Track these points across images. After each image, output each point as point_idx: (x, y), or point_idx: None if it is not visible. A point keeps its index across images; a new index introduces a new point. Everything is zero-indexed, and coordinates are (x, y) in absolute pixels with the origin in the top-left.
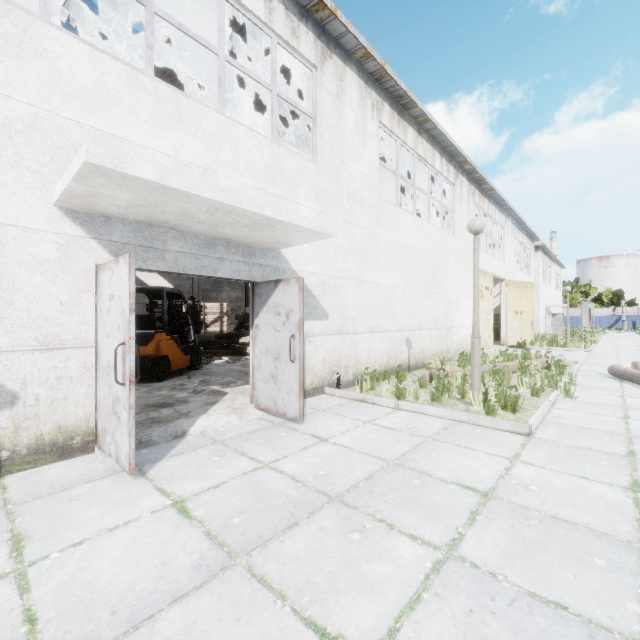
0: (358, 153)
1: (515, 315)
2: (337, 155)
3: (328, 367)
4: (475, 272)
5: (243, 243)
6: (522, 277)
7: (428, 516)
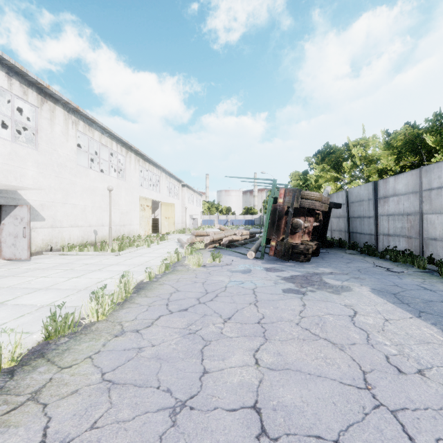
0: (64, 145)
1: (166, 219)
2: (51, 146)
3: (45, 242)
4: (110, 204)
5: None
6: (173, 200)
7: (68, 267)
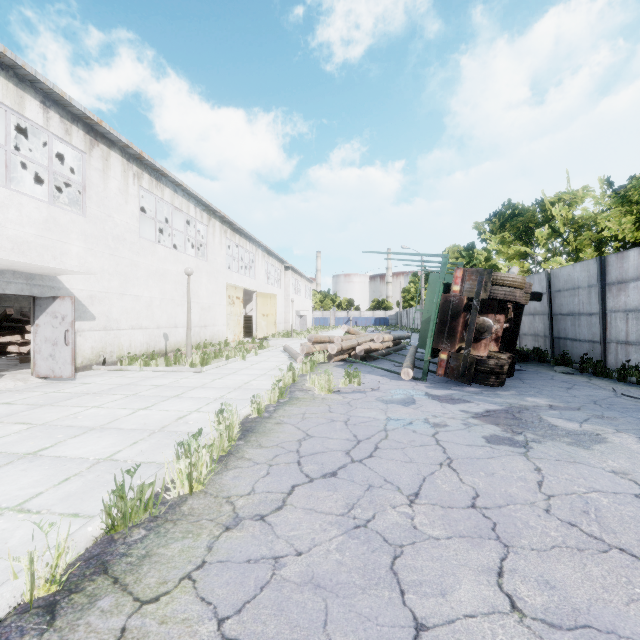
0: (121, 208)
1: (263, 317)
2: (103, 210)
3: (96, 352)
4: (188, 296)
5: (26, 272)
6: (273, 289)
7: (131, 391)
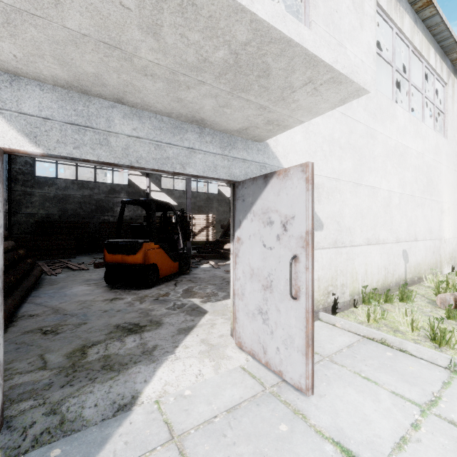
0: (355, 35)
1: None
2: (332, 33)
3: (323, 287)
4: None
5: (220, 129)
6: None
7: None
